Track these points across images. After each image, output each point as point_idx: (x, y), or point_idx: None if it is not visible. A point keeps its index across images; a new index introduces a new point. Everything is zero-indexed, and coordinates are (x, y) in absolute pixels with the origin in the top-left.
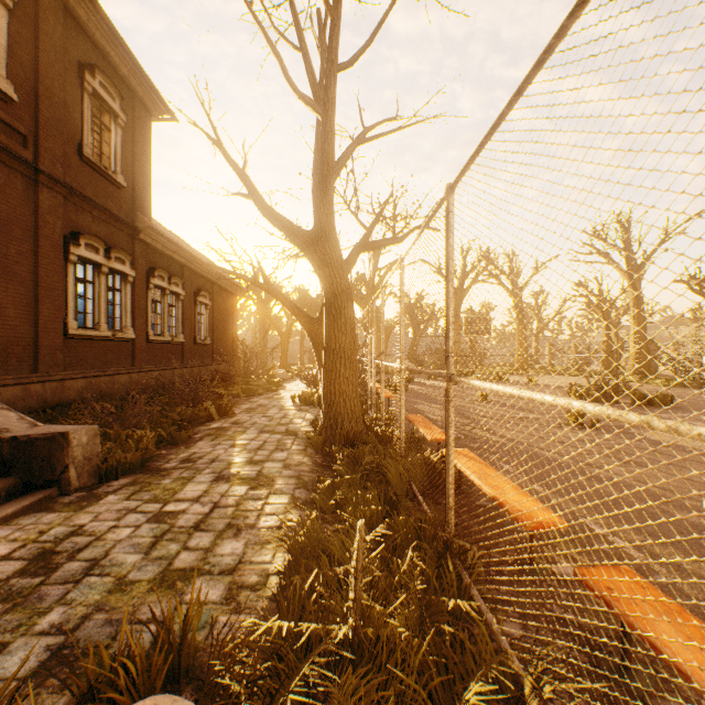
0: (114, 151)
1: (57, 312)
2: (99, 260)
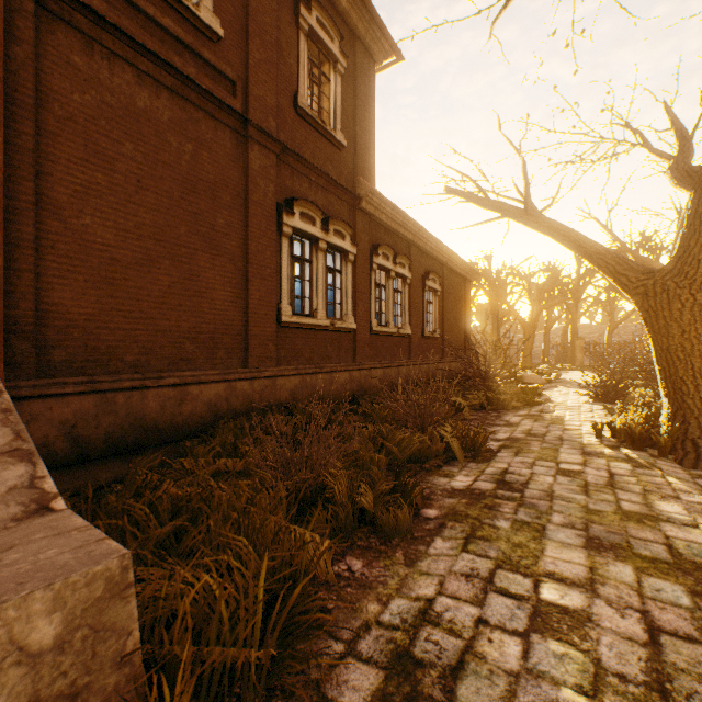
0: (332, 105)
1: (269, 295)
2: (315, 233)
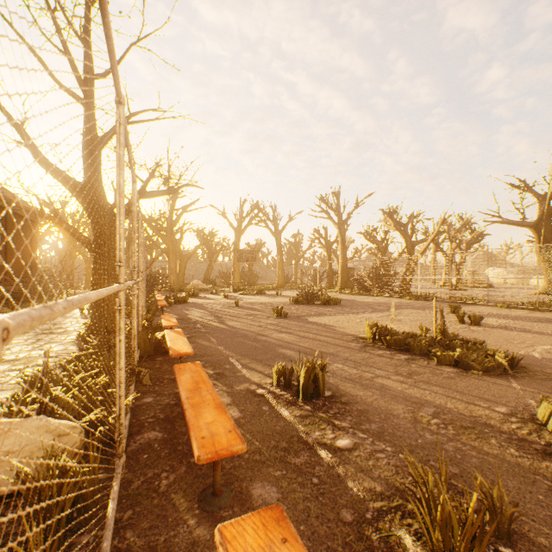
0: None
1: None
2: None
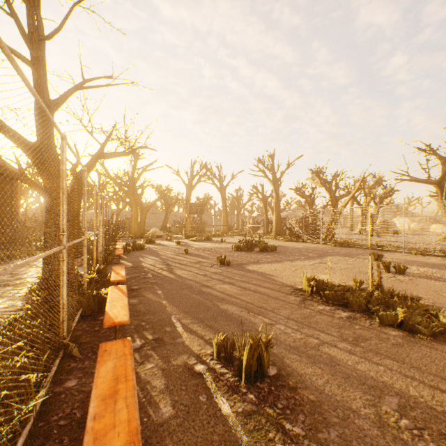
0: None
1: None
2: None
